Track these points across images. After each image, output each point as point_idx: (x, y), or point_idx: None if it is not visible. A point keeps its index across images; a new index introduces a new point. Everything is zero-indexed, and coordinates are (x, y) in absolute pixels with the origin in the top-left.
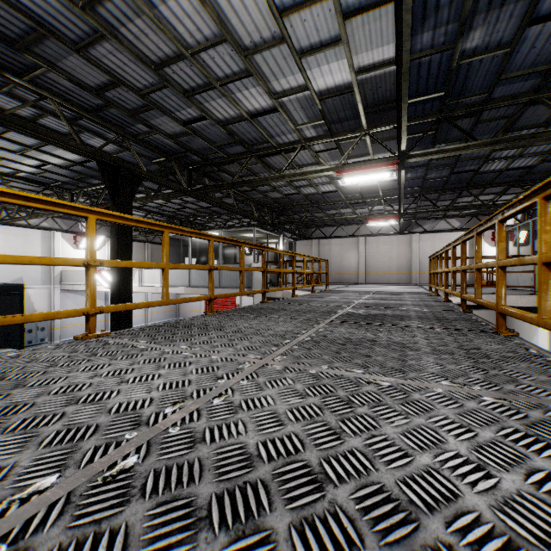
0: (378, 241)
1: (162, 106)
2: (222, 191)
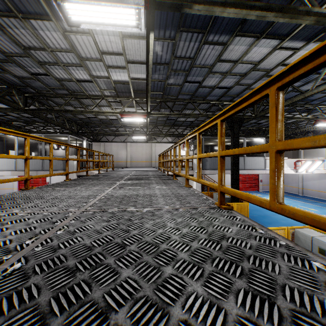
0: (137, 145)
1: (19, 63)
2: None
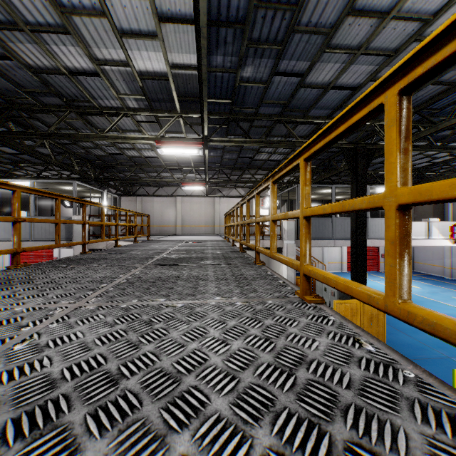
0: (191, 201)
1: None
2: (34, 139)
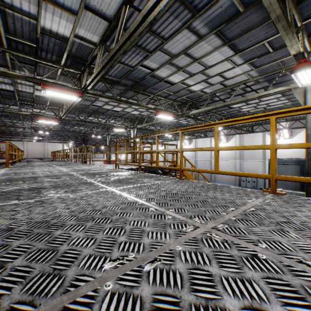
0: (32, 143)
1: None
2: None
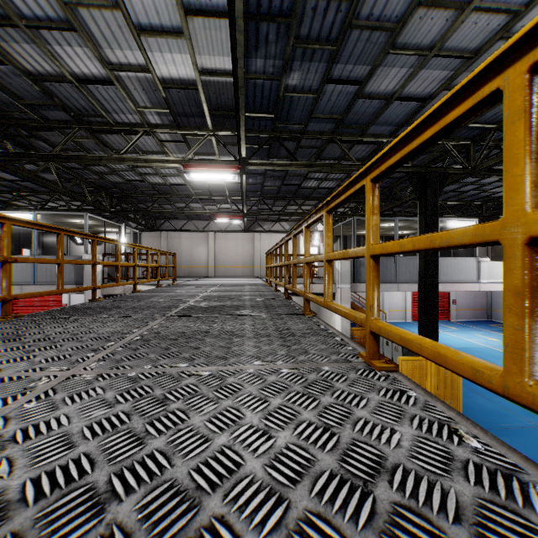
0: (226, 237)
1: None
2: (38, 163)
